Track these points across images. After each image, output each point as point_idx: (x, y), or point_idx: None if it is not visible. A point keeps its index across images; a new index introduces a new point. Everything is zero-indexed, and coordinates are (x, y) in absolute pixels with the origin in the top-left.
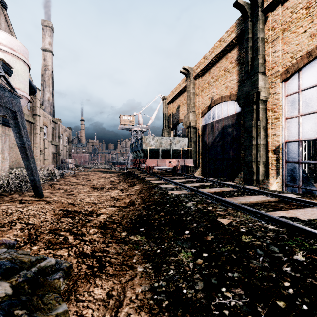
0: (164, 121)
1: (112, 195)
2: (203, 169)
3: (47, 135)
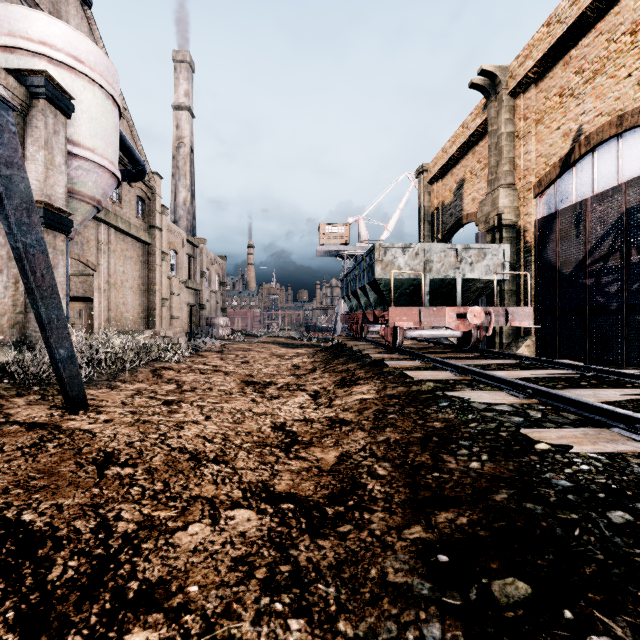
0: (421, 225)
1: (281, 417)
2: (542, 341)
3: (177, 270)
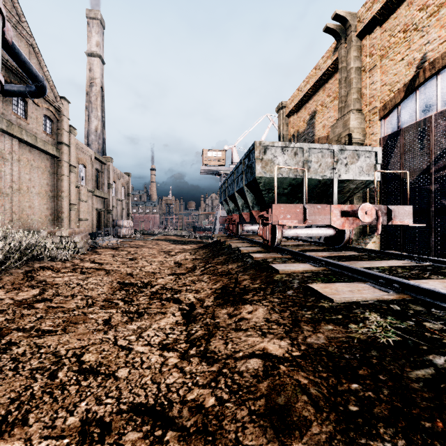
0: None
1: (113, 393)
2: (386, 238)
3: (86, 181)
